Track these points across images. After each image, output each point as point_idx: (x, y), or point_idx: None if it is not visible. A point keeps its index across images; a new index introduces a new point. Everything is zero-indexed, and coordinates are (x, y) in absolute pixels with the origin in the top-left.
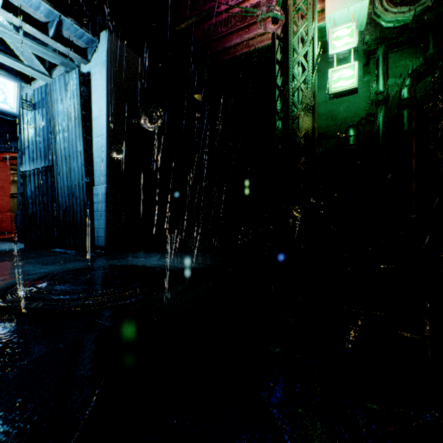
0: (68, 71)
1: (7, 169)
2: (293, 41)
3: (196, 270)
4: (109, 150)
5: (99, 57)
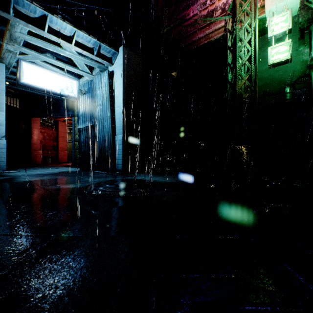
0: (101, 70)
1: (65, 126)
2: (239, 33)
3: (175, 183)
4: (123, 114)
5: (118, 62)
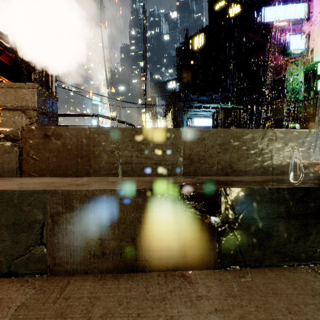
0: None
1: None
2: (290, 82)
3: None
4: None
5: None
